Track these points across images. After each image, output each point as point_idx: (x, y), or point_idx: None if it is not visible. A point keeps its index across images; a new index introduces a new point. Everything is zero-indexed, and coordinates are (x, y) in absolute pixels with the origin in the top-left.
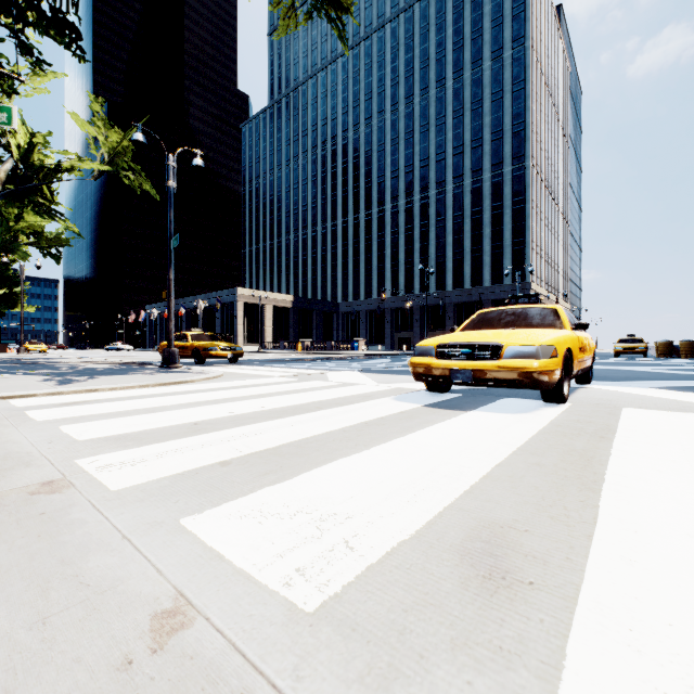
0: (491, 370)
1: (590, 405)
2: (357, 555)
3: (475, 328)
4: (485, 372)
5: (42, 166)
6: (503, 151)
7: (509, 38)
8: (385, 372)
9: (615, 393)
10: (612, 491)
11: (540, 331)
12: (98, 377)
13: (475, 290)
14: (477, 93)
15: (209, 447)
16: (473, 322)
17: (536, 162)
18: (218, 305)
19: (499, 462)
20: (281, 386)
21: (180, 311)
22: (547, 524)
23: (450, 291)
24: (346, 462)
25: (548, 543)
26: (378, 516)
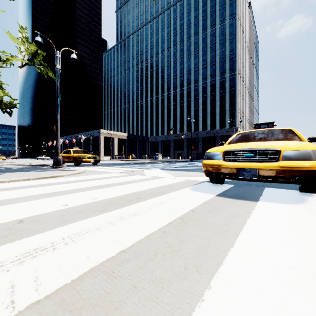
0: (274, 169)
1: None
2: None
3: (238, 142)
4: (268, 171)
5: None
6: (225, 66)
7: (228, 14)
8: (175, 170)
9: None
10: None
11: (294, 141)
12: (5, 173)
13: (212, 131)
14: (213, 40)
15: None
16: (235, 139)
17: (240, 72)
18: (91, 137)
19: None
20: (115, 179)
21: (73, 140)
22: None
23: (200, 131)
24: None
25: None
26: None
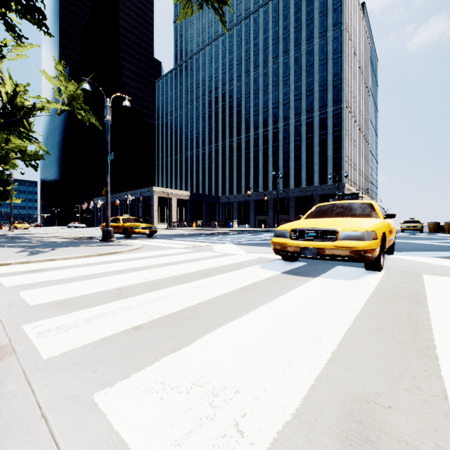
0: (331, 248)
1: (398, 272)
2: (247, 443)
3: (315, 216)
4: (326, 250)
5: (23, 106)
6: (327, 97)
7: (330, 24)
8: (251, 244)
9: (412, 261)
10: (447, 360)
11: (363, 220)
12: (57, 249)
13: (308, 188)
14: (310, 60)
15: (127, 312)
16: (313, 212)
17: (348, 104)
18: (141, 198)
19: (347, 327)
20: (181, 256)
21: (116, 202)
22: (405, 398)
23: (292, 189)
24: (230, 327)
25: (413, 424)
26: (262, 390)
